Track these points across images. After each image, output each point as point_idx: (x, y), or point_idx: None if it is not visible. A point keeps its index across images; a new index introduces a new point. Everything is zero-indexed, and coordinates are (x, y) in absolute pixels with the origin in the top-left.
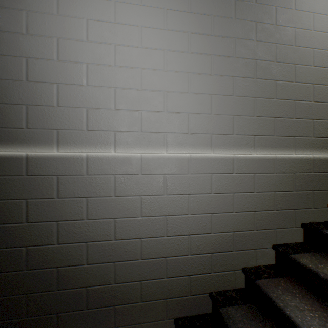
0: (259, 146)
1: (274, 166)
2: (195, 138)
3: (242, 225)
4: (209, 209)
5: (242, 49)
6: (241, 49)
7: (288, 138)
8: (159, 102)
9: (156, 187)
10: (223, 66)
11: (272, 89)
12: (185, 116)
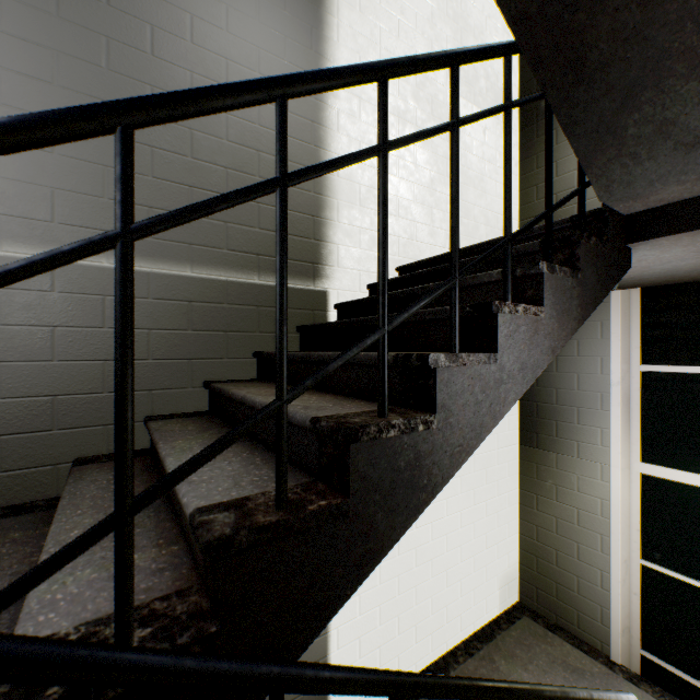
0: None
1: (151, 287)
2: None
3: (77, 385)
4: None
5: (77, 76)
6: (74, 75)
7: (179, 245)
8: None
9: None
10: (27, 94)
11: (146, 160)
12: None
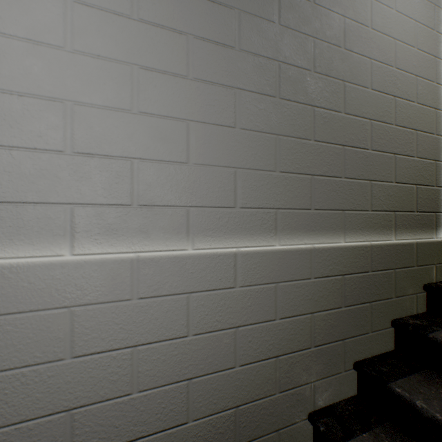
0: (285, 230)
1: (312, 265)
2: (150, 215)
3: (254, 390)
4: (183, 371)
5: (254, 35)
6: (252, 35)
7: (334, 213)
8: (50, 127)
9: (39, 343)
10: (214, 63)
11: (309, 122)
12: (125, 164)
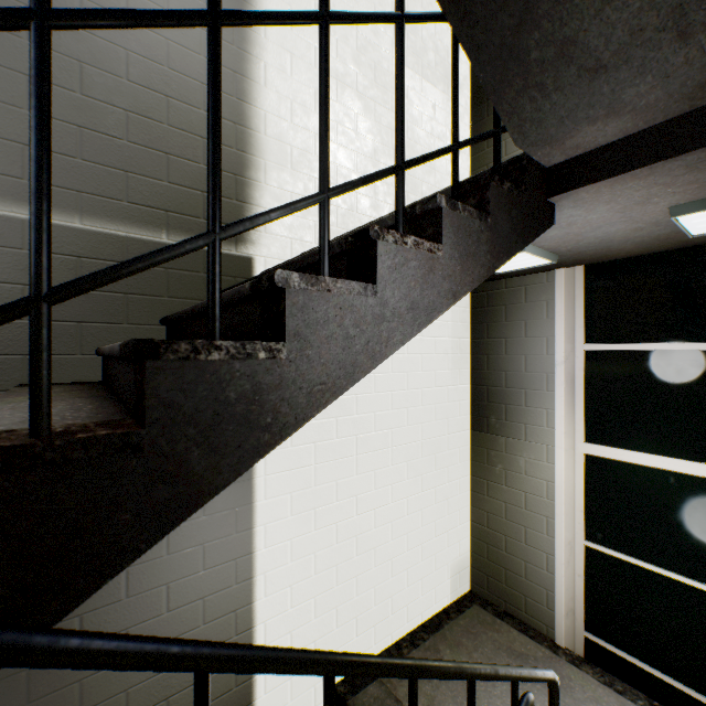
0: None
1: (26, 237)
2: None
3: None
4: None
5: None
6: None
7: (64, 192)
8: None
9: None
10: None
11: (20, 90)
12: None
